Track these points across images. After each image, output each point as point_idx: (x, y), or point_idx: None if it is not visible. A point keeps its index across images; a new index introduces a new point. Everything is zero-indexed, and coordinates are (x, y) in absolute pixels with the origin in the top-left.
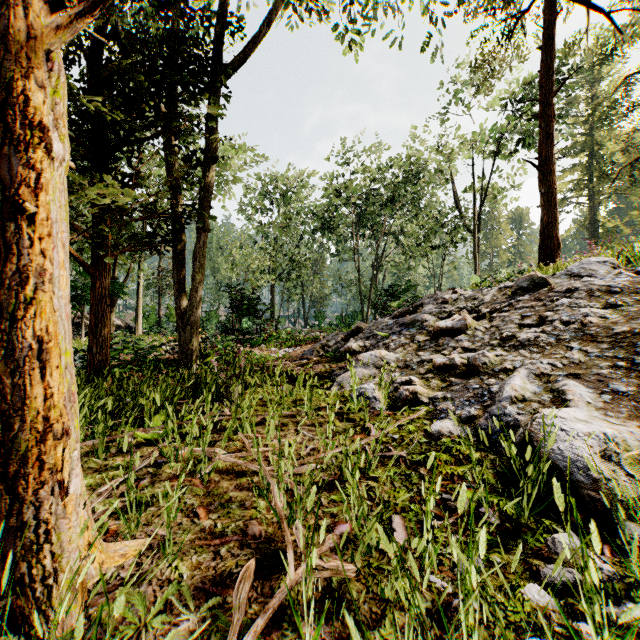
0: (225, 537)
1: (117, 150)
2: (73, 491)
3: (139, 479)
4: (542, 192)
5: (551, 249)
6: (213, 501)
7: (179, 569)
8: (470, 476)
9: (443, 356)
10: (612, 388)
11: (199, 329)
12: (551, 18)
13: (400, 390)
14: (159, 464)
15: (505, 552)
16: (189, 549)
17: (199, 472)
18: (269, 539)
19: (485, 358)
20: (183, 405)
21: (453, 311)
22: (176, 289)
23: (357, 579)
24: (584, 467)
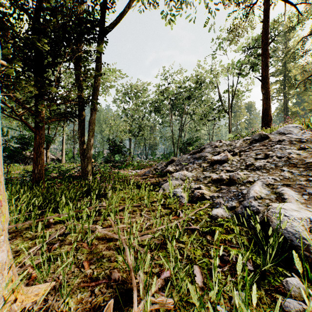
0: (98, 280)
1: (47, 67)
2: (0, 261)
3: (53, 243)
4: (263, 93)
5: (267, 121)
6: (93, 257)
7: (69, 303)
8: (234, 240)
9: (216, 174)
10: (308, 192)
11: (92, 160)
12: (267, 7)
13: (195, 192)
14: (65, 234)
15: (259, 289)
16: (76, 289)
17: (86, 240)
18: (123, 281)
19: (238, 175)
20: (82, 200)
21: (220, 151)
22: (80, 140)
23: (174, 309)
24: (299, 237)
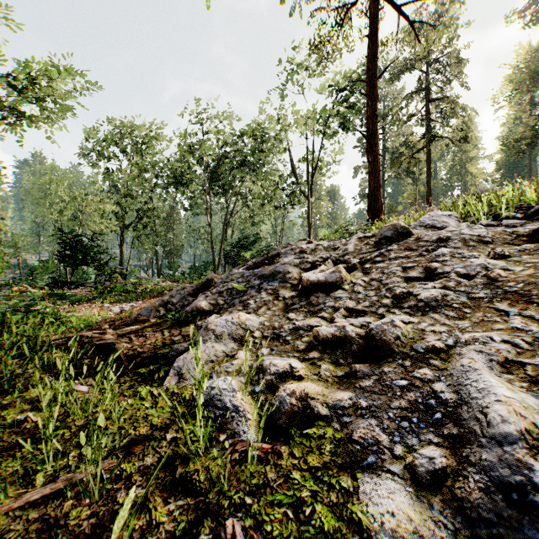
0: None
1: None
2: None
3: None
4: (370, 161)
5: (377, 210)
6: None
7: None
8: None
9: (324, 321)
10: None
11: None
12: (376, 14)
13: (280, 393)
14: None
15: None
16: None
17: None
18: None
19: (396, 329)
20: None
21: (317, 261)
22: None
23: None
24: None
